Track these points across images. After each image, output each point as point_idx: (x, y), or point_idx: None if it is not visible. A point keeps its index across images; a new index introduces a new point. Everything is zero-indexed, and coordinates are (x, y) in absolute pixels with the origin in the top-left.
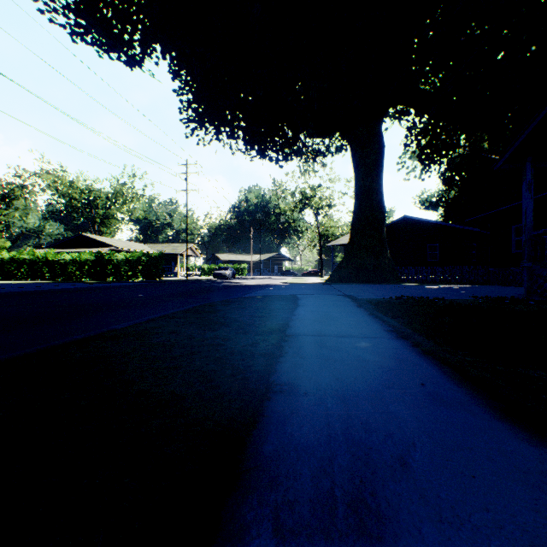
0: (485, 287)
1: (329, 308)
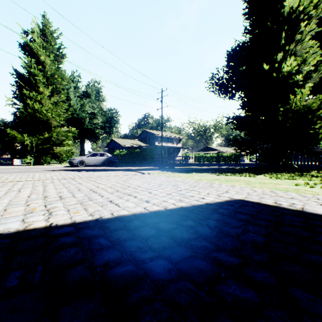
0: None
1: None
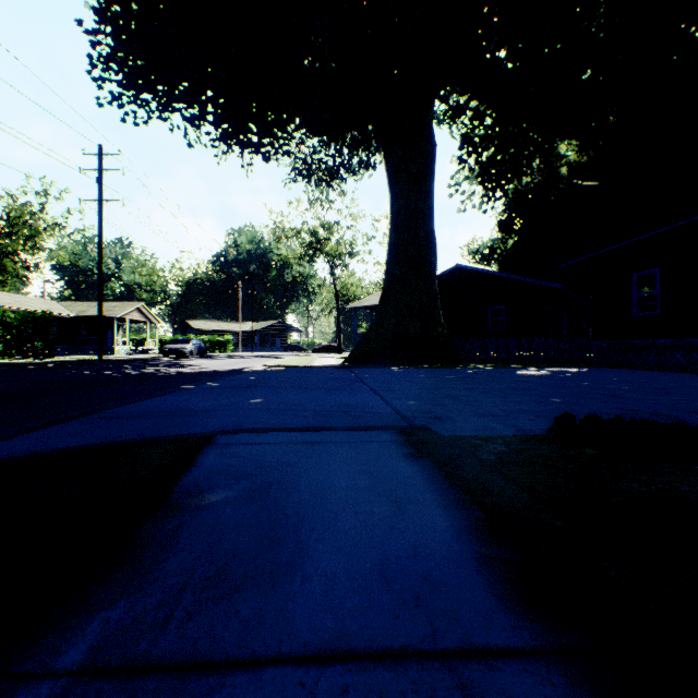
0: (613, 373)
1: None
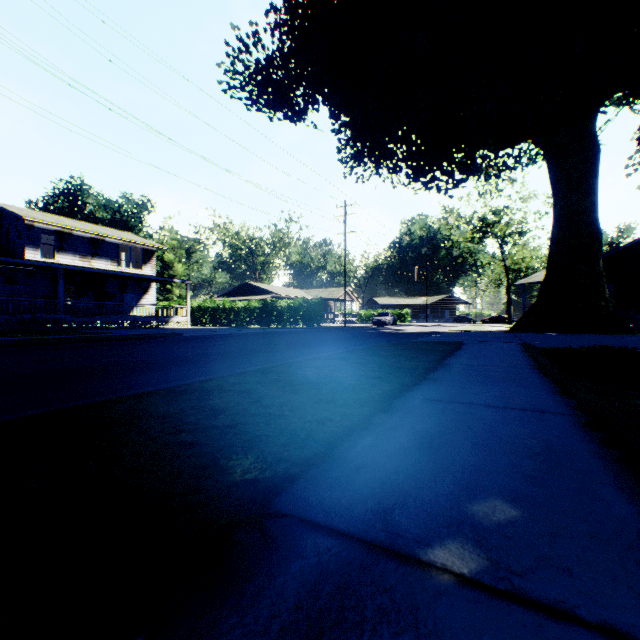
0: None
1: (491, 351)
